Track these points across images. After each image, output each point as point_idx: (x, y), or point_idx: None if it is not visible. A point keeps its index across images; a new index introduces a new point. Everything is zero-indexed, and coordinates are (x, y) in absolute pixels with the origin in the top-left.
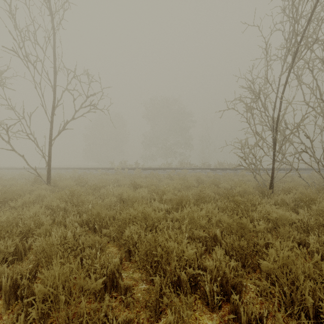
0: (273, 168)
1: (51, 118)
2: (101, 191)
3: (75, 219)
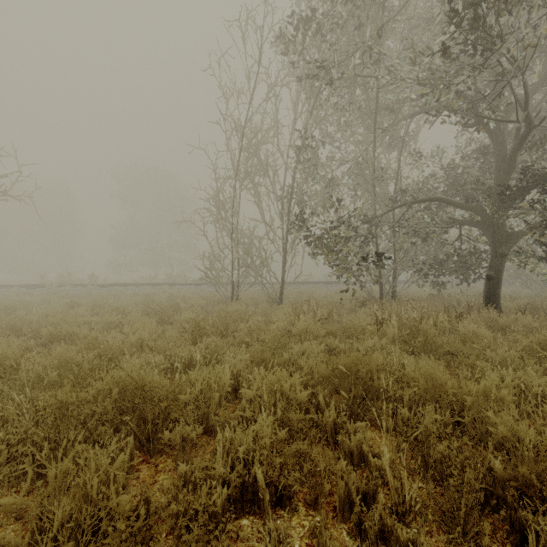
0: (232, 281)
1: None
2: (18, 312)
3: None
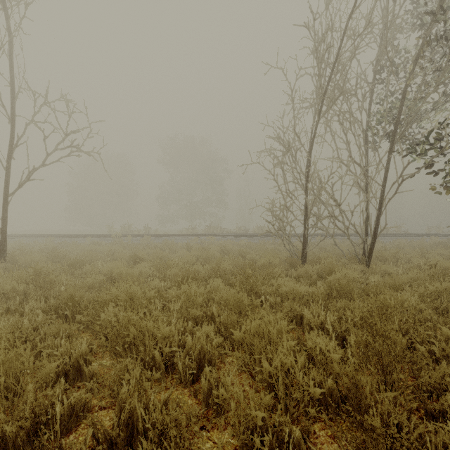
0: (304, 235)
1: (8, 163)
2: (84, 267)
3: (39, 305)
